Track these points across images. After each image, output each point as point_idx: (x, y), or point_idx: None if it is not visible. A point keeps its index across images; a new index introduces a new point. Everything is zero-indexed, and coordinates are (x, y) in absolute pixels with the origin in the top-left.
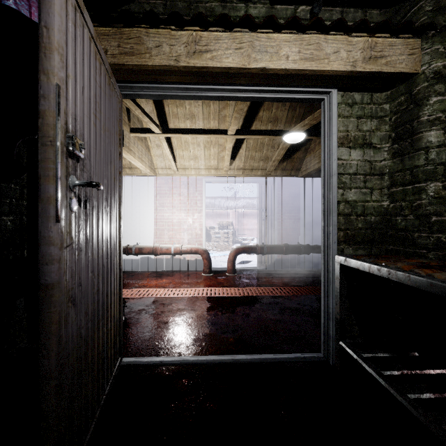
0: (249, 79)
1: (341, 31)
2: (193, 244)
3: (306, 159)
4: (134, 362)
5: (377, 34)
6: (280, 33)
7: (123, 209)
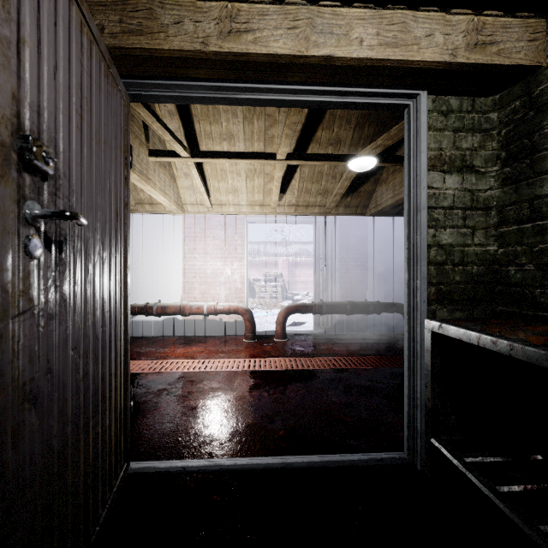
0: (307, 75)
1: (436, 6)
2: (232, 301)
3: (377, 193)
4: (146, 469)
5: (485, 11)
6: (351, 7)
7: (142, 256)
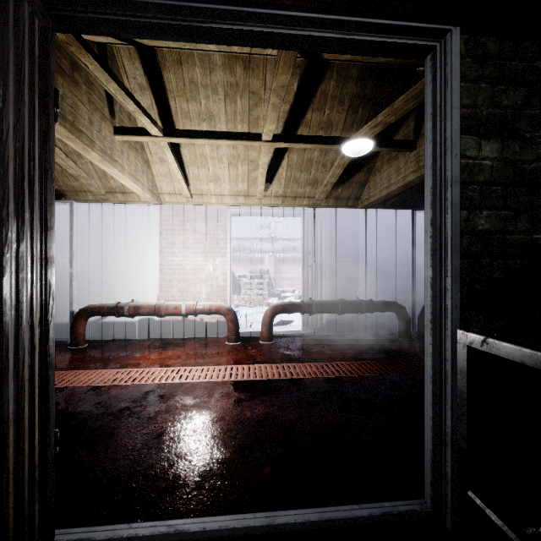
0: None
1: None
2: (214, 300)
3: (369, 183)
4: None
5: None
6: None
7: (114, 251)
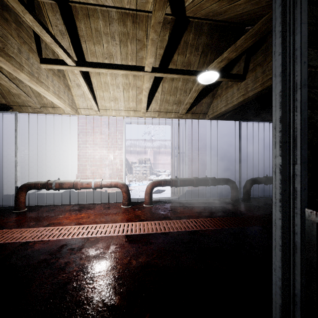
0: None
1: None
2: (114, 178)
3: (213, 104)
4: None
5: None
6: None
7: (47, 146)
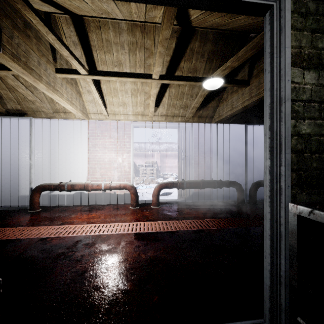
0: None
1: None
2: (122, 180)
3: (219, 107)
4: None
5: None
6: None
7: (59, 149)
